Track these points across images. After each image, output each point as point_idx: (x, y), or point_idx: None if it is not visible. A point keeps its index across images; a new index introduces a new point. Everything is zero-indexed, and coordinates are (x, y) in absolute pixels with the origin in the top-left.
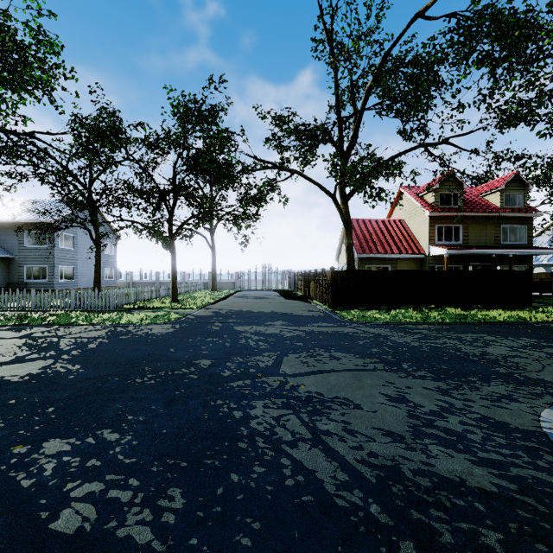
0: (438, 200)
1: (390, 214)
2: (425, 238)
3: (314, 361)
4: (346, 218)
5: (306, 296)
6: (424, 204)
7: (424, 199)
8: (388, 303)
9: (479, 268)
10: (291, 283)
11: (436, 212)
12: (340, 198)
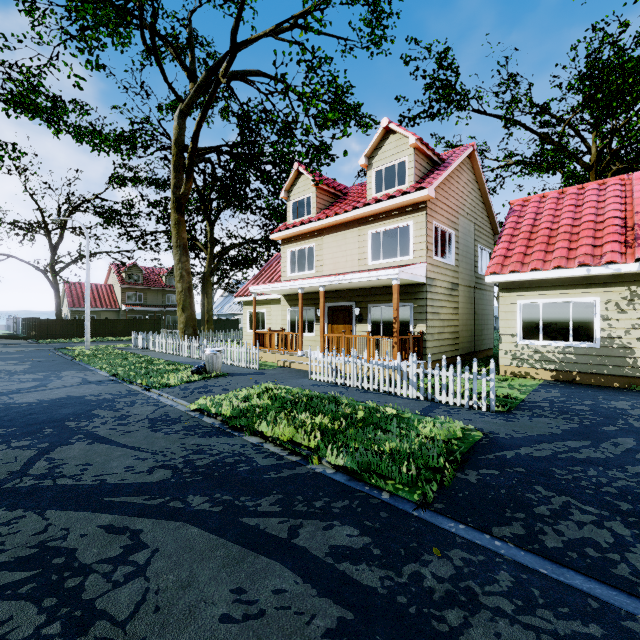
0: (128, 278)
1: (108, 279)
2: (120, 299)
3: (6, 348)
4: (55, 286)
5: (28, 337)
6: (120, 279)
7: (122, 275)
8: (78, 336)
9: (133, 318)
10: (17, 328)
11: (127, 284)
12: (51, 273)
